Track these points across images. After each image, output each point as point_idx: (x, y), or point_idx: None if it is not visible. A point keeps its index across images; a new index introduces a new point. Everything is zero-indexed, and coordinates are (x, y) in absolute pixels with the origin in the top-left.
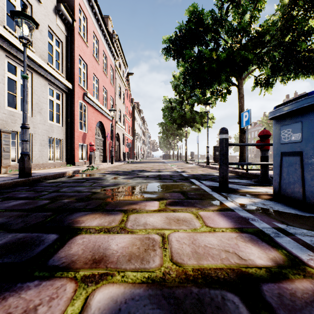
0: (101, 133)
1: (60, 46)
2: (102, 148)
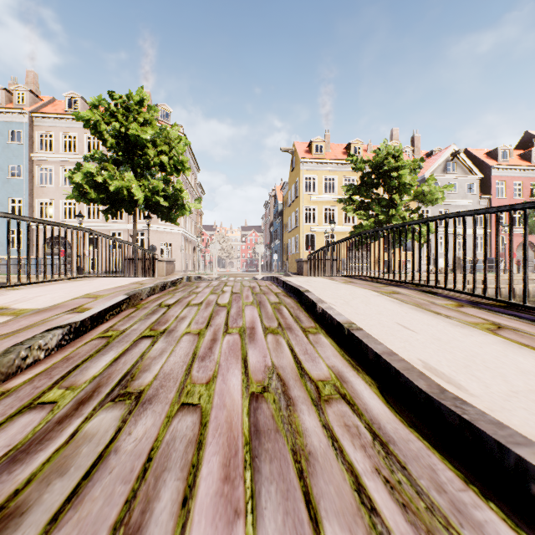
0: (531, 248)
1: None
2: (531, 261)
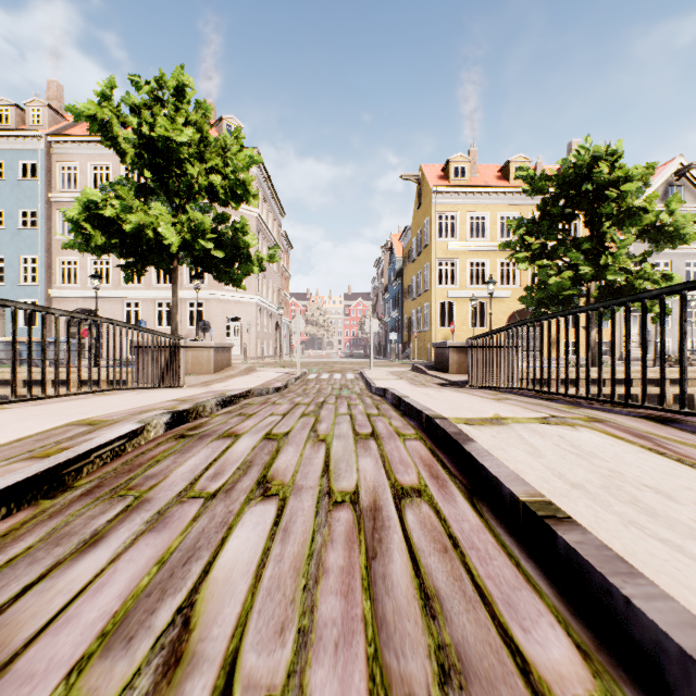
0: None
1: None
2: None
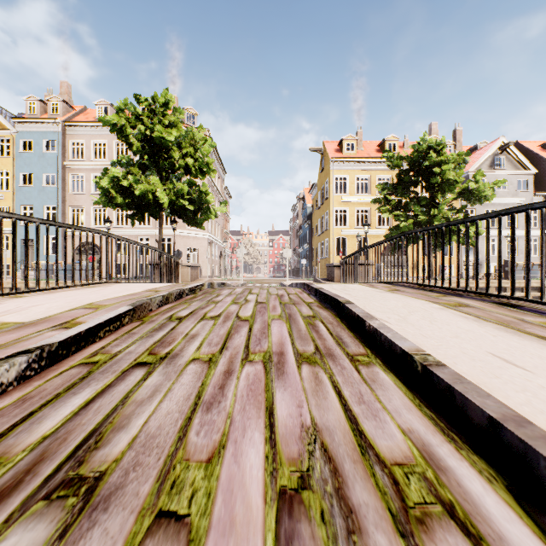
0: None
1: (536, 212)
2: None
